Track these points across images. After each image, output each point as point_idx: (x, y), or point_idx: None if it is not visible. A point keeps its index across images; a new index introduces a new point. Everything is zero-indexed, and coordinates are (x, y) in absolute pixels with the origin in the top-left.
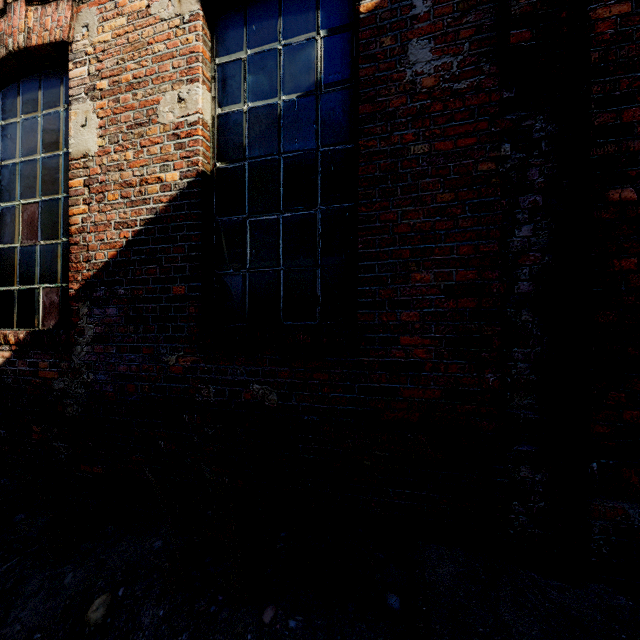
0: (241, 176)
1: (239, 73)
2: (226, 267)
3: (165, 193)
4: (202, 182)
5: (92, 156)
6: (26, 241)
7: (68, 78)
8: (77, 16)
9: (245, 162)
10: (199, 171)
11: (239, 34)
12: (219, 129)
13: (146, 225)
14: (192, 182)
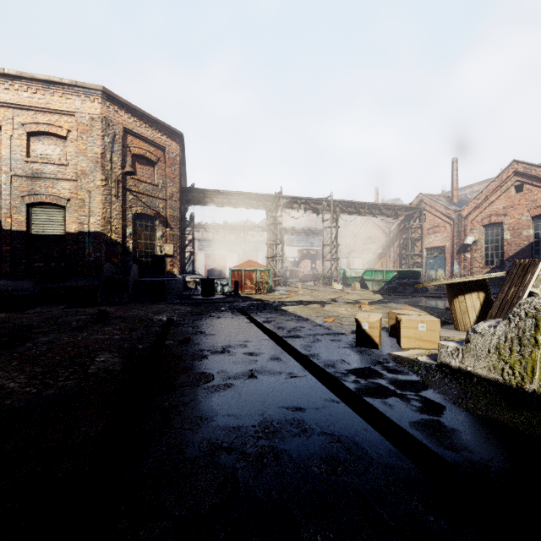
0: (539, 242)
1: (538, 227)
2: (536, 255)
3: (524, 245)
4: (531, 244)
5: (508, 239)
6: (491, 252)
7: (501, 225)
8: (504, 218)
9: (539, 240)
10: (530, 242)
11: (538, 221)
12: (534, 235)
13: (520, 250)
14: (529, 244)
